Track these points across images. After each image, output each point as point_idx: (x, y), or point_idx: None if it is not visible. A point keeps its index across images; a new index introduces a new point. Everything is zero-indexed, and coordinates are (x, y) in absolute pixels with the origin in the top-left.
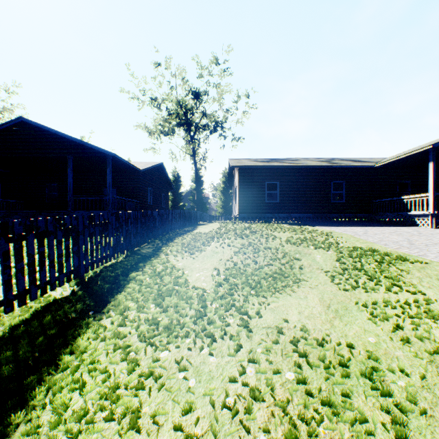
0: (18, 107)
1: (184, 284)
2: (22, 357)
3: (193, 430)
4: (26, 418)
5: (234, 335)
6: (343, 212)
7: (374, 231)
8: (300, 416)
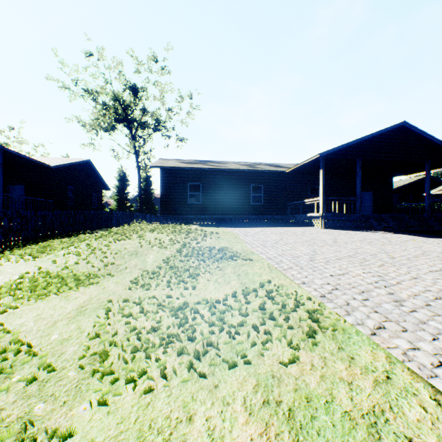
0: None
1: None
2: None
3: None
4: None
5: None
6: (262, 214)
7: (268, 231)
8: None
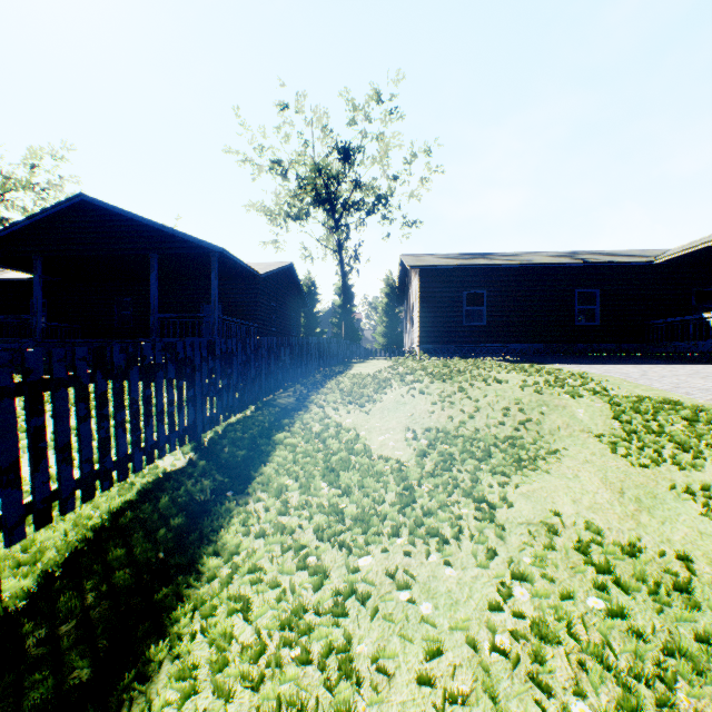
0: (69, 181)
1: (363, 452)
2: (140, 559)
3: (448, 686)
4: (171, 652)
5: (473, 535)
6: (597, 341)
7: (659, 372)
8: (632, 671)
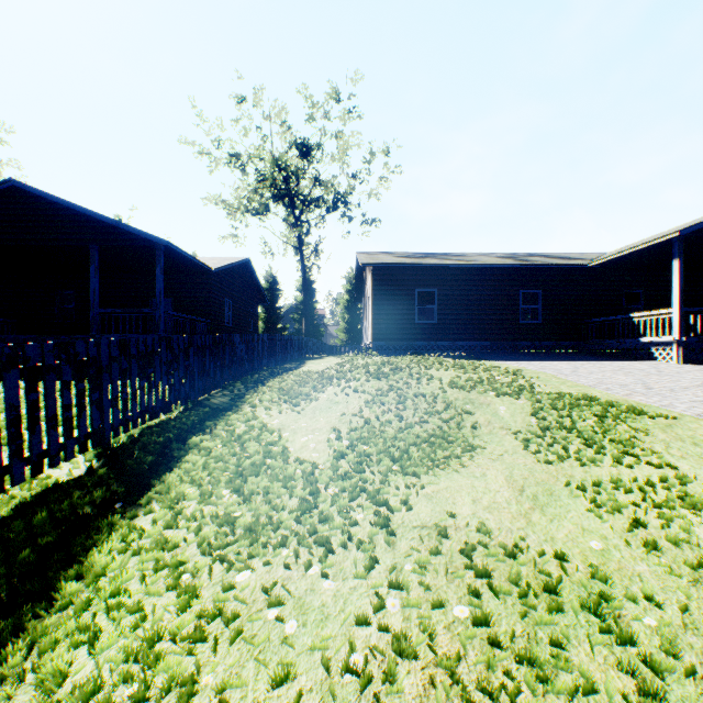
0: (8, 165)
1: (281, 455)
2: None
3: None
4: None
5: (364, 541)
6: (539, 338)
7: (589, 368)
8: (480, 684)
